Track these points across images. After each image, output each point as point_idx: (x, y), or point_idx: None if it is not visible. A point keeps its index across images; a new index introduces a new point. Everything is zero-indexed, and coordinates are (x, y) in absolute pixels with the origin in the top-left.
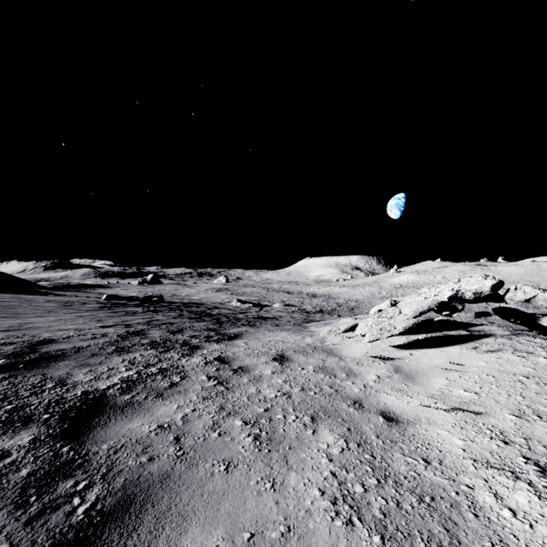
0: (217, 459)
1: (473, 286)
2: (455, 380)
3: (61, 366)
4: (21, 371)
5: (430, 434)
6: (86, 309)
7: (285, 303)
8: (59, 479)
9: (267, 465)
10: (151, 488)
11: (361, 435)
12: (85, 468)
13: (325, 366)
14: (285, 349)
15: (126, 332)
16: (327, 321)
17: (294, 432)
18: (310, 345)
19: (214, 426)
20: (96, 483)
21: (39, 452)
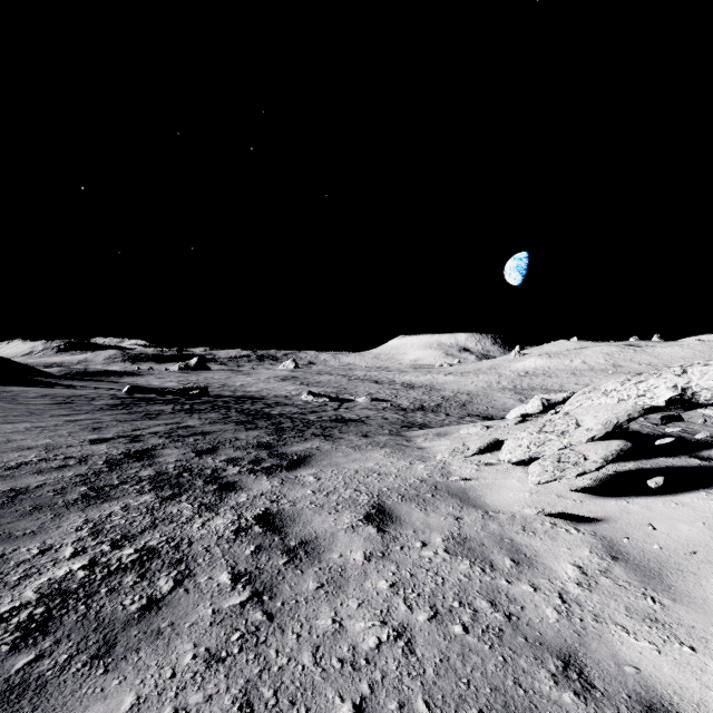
0: None
1: None
2: None
3: None
4: None
5: None
6: (89, 409)
7: (373, 397)
8: None
9: None
10: None
11: None
12: None
13: (464, 535)
14: (384, 492)
15: (124, 452)
16: (441, 430)
17: None
18: (426, 481)
19: None
20: None
21: None
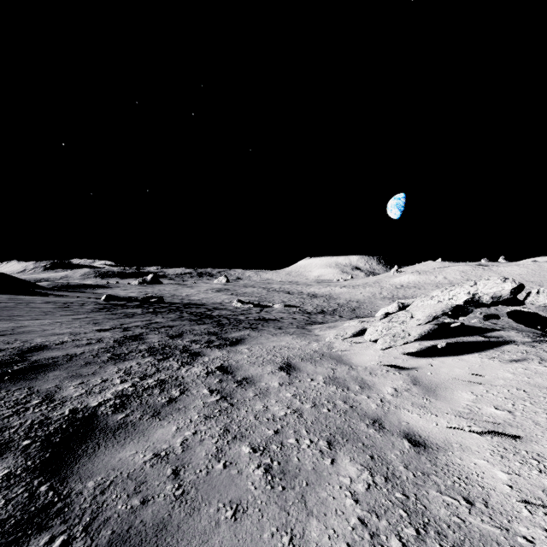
0: (223, 501)
1: (491, 290)
2: (482, 395)
3: (51, 377)
4: (6, 384)
5: (466, 464)
6: (84, 311)
7: (286, 304)
8: (31, 533)
9: (283, 509)
10: (143, 545)
11: (387, 465)
12: (65, 516)
13: (335, 376)
14: (291, 357)
15: (123, 336)
16: (332, 324)
17: (310, 462)
18: (317, 352)
19: (218, 454)
20: (76, 538)
21: (12, 493)
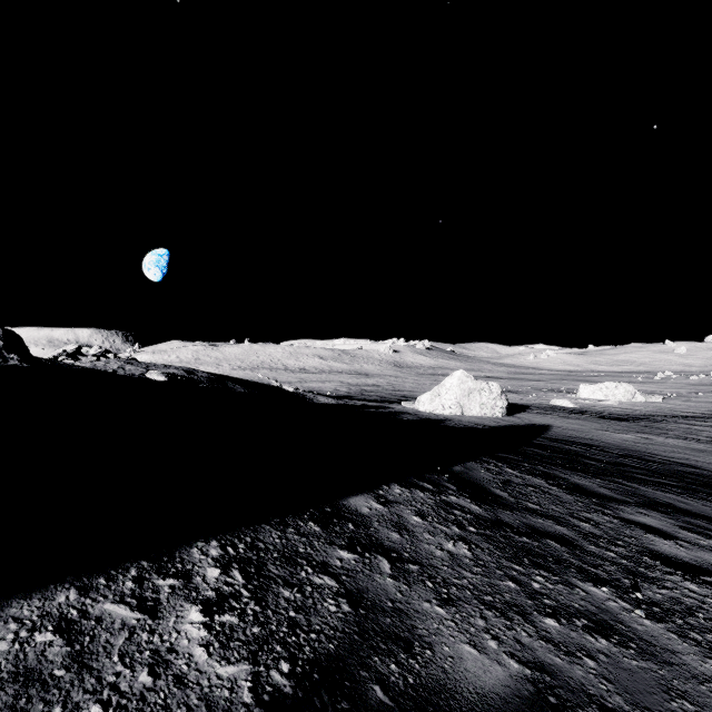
0: None
1: (70, 348)
2: None
3: None
4: None
5: None
6: None
7: None
8: None
9: None
10: None
11: None
12: None
13: None
14: None
15: None
16: None
17: None
18: None
19: None
20: None
21: None
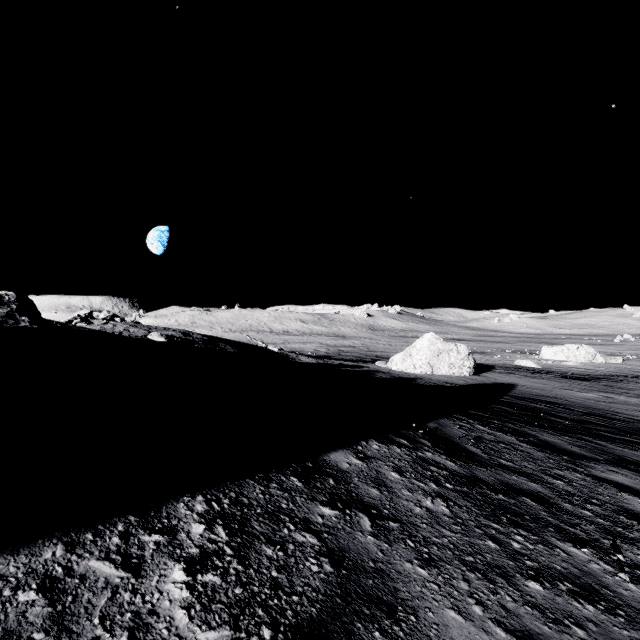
0: None
1: (83, 312)
2: None
3: None
4: None
5: None
6: None
7: None
8: None
9: None
10: None
11: None
12: None
13: None
14: None
15: None
16: None
17: None
18: None
19: None
20: None
21: None
